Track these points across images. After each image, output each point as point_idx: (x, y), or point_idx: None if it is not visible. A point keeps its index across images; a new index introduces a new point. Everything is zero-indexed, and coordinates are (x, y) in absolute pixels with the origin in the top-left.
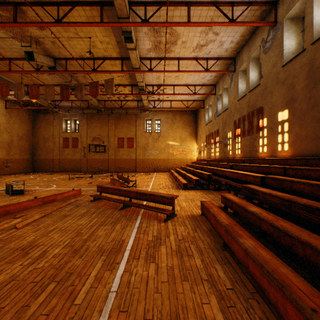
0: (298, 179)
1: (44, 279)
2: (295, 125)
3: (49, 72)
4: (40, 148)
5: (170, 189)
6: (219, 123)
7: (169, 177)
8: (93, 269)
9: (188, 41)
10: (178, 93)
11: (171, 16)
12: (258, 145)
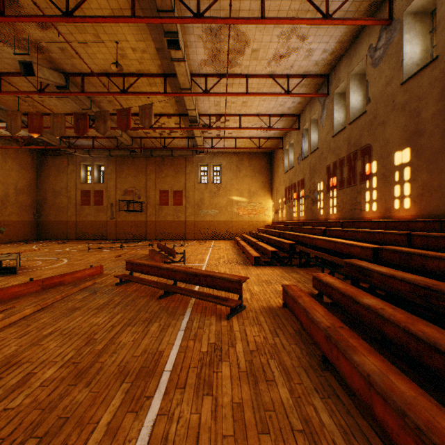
0: (434, 253)
1: (16, 432)
2: (421, 171)
3: (57, 94)
4: (48, 206)
5: (235, 266)
6: (305, 169)
7: (233, 247)
8: (105, 409)
9: (261, 49)
10: (246, 127)
11: (237, 10)
12: (363, 201)
